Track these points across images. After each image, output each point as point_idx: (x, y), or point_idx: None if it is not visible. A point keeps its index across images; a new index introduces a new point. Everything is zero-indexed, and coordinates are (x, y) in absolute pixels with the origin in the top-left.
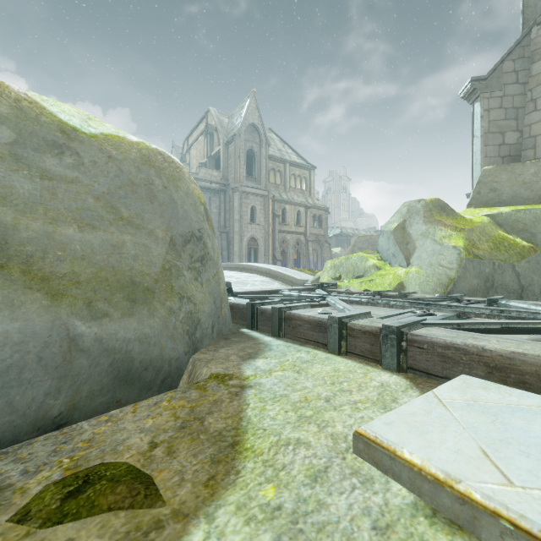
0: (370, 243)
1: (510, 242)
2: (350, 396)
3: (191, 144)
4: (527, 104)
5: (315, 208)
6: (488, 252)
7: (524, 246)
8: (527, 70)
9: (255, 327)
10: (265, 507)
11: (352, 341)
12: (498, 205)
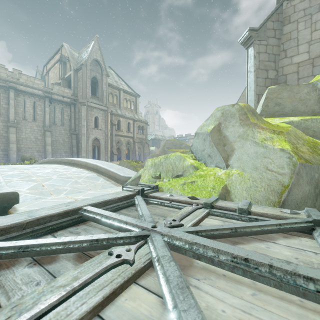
0: (174, 145)
1: None
2: None
3: (49, 69)
4: (281, 53)
5: (140, 121)
6: (311, 156)
7: None
8: (280, 30)
9: None
10: None
11: None
12: (282, 116)
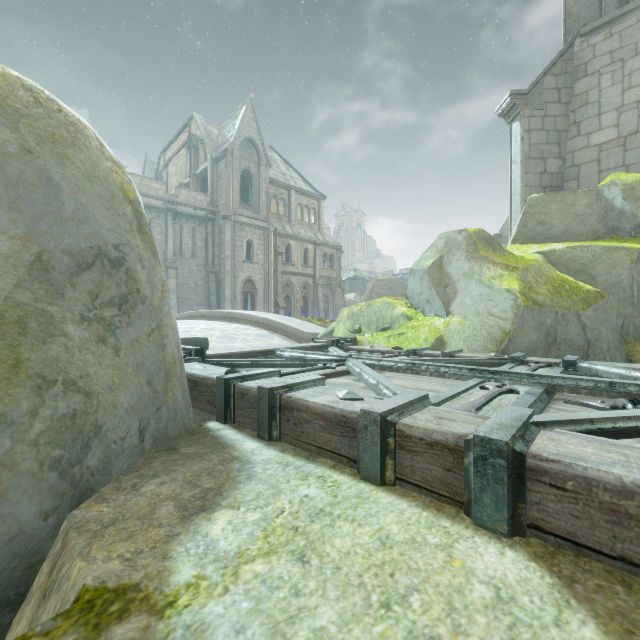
0: (390, 288)
1: (571, 285)
2: None
3: (169, 159)
4: (570, 127)
5: (326, 245)
6: (548, 297)
7: (589, 290)
8: (570, 88)
9: (232, 419)
10: None
11: (405, 459)
12: (547, 242)
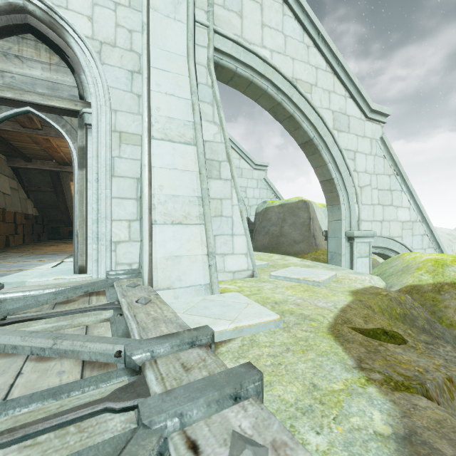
0: None
1: None
2: (270, 351)
3: None
4: None
5: None
6: None
7: None
8: None
9: None
10: (313, 321)
11: None
12: None
